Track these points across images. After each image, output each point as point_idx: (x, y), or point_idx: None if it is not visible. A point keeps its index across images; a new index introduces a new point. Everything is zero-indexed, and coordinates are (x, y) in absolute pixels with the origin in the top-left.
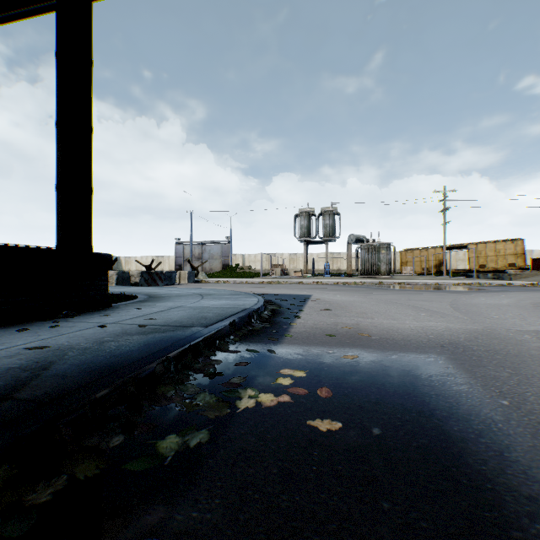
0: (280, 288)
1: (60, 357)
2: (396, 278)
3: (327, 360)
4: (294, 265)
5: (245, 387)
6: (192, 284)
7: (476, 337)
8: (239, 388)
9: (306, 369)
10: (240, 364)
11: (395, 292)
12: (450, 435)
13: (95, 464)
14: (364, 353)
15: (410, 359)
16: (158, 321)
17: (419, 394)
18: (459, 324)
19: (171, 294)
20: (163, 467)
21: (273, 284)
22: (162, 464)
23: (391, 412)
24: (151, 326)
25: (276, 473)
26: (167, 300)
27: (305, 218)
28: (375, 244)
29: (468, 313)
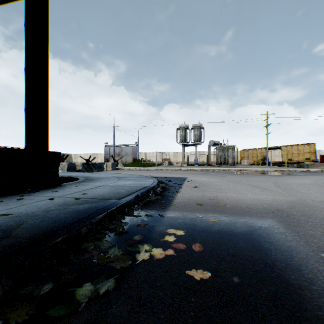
0: (168, 173)
1: (17, 222)
2: (238, 167)
3: (198, 222)
4: (176, 159)
5: (143, 243)
6: (114, 171)
7: (293, 206)
8: (138, 244)
9: (184, 229)
10: (140, 225)
11: (238, 175)
12: (289, 283)
13: (26, 310)
14: (222, 217)
15: (253, 222)
16: (88, 195)
17: (263, 248)
18: (281, 196)
19: (100, 177)
20: (77, 312)
21: (163, 171)
22: (77, 310)
23: (244, 263)
24: (83, 198)
25: (163, 319)
26: (97, 181)
27: (183, 130)
28: (225, 146)
29: (286, 189)
